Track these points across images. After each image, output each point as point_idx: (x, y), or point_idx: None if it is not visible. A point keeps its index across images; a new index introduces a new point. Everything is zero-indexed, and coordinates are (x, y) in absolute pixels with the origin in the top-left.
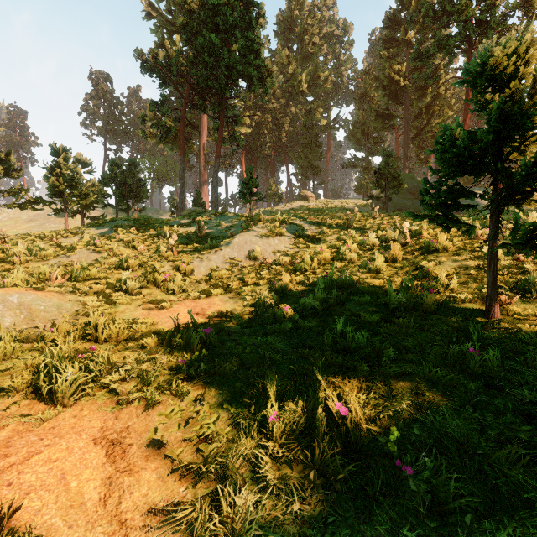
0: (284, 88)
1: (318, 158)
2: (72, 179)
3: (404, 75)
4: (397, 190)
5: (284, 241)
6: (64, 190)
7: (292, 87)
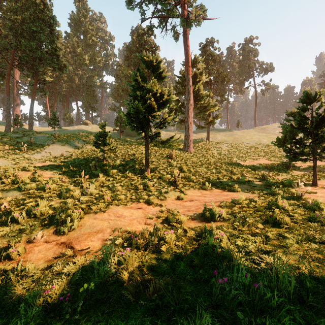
0: (75, 59)
1: (95, 103)
2: None
3: None
4: (125, 128)
5: (70, 147)
6: None
7: (80, 60)
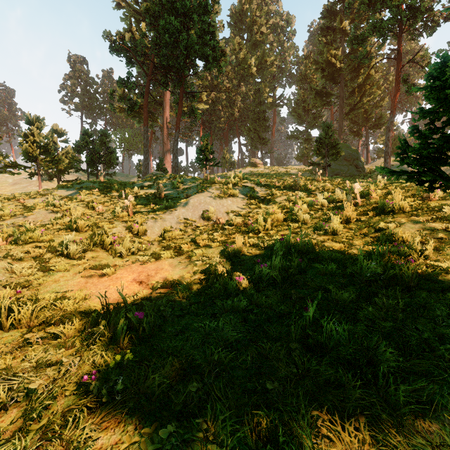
0: (236, 71)
1: (265, 130)
2: (45, 145)
3: (339, 59)
4: (335, 157)
5: (236, 201)
6: (37, 155)
7: (243, 70)
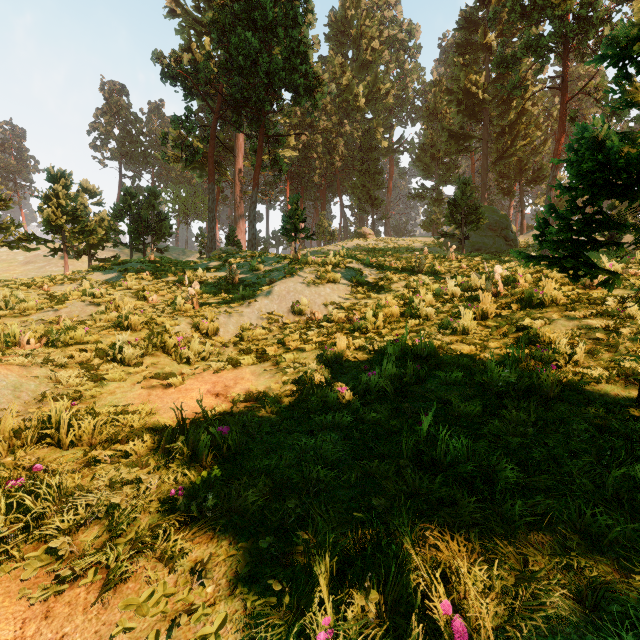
0: (337, 103)
1: (378, 187)
2: (74, 211)
3: (482, 87)
4: (476, 226)
5: (337, 289)
6: (62, 224)
7: (347, 102)
